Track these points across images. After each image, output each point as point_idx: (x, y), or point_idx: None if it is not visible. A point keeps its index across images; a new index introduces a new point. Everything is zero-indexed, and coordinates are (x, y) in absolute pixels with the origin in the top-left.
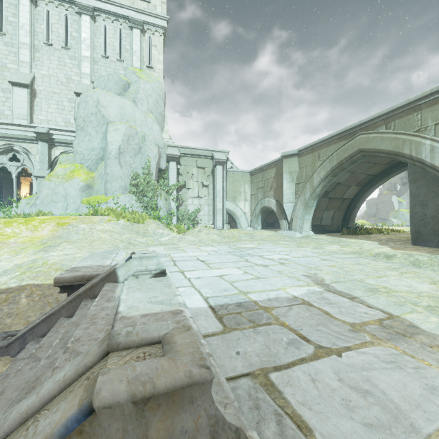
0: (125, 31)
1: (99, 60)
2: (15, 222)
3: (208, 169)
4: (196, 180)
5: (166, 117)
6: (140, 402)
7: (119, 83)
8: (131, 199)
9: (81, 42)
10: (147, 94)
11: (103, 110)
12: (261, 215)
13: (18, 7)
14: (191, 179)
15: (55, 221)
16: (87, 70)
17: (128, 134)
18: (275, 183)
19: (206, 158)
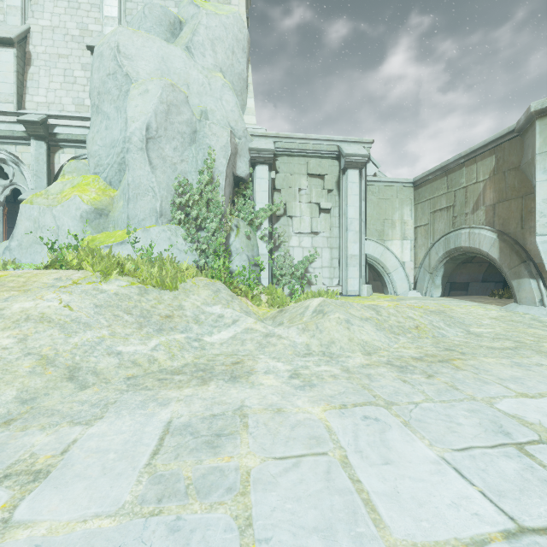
0: None
1: None
2: None
3: (331, 177)
4: (307, 201)
5: (250, 85)
6: None
7: (162, 21)
8: (173, 235)
9: None
10: (214, 36)
11: (127, 64)
12: (444, 266)
13: None
14: (296, 198)
15: None
16: (113, 12)
17: (168, 100)
18: (492, 192)
19: (326, 158)
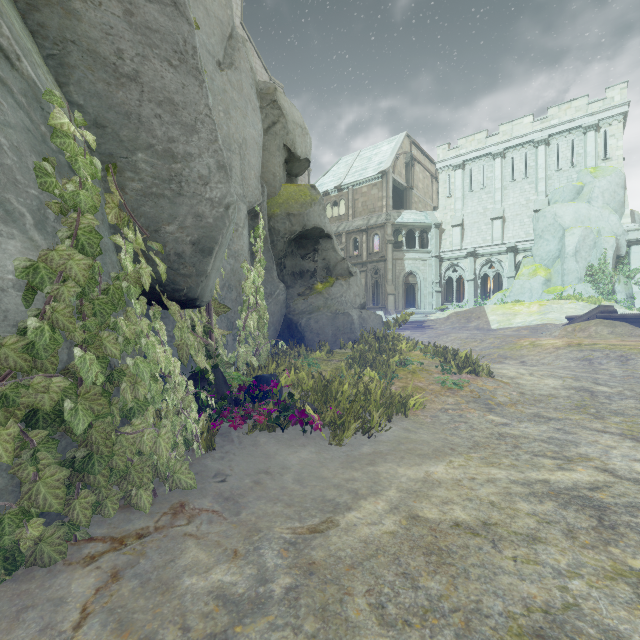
0: (578, 138)
1: (553, 175)
2: (516, 304)
3: None
4: None
5: (626, 202)
6: (604, 306)
7: (572, 190)
8: (586, 287)
9: (537, 168)
10: (603, 190)
11: (559, 220)
12: None
13: (494, 166)
14: None
15: (536, 303)
16: (542, 189)
17: (583, 234)
18: None
19: None
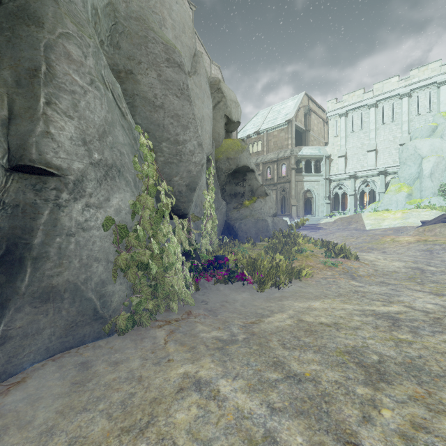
0: (433, 91)
1: (414, 118)
2: (385, 212)
3: None
4: None
5: None
6: None
7: (428, 129)
8: (439, 199)
9: (402, 114)
10: None
11: (419, 151)
12: None
13: (369, 113)
14: None
15: (400, 211)
16: (406, 128)
17: (437, 161)
18: None
19: None
